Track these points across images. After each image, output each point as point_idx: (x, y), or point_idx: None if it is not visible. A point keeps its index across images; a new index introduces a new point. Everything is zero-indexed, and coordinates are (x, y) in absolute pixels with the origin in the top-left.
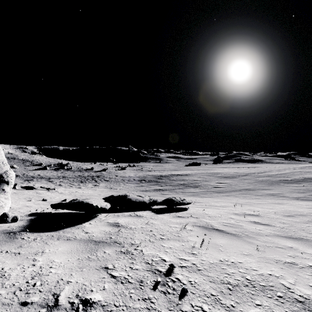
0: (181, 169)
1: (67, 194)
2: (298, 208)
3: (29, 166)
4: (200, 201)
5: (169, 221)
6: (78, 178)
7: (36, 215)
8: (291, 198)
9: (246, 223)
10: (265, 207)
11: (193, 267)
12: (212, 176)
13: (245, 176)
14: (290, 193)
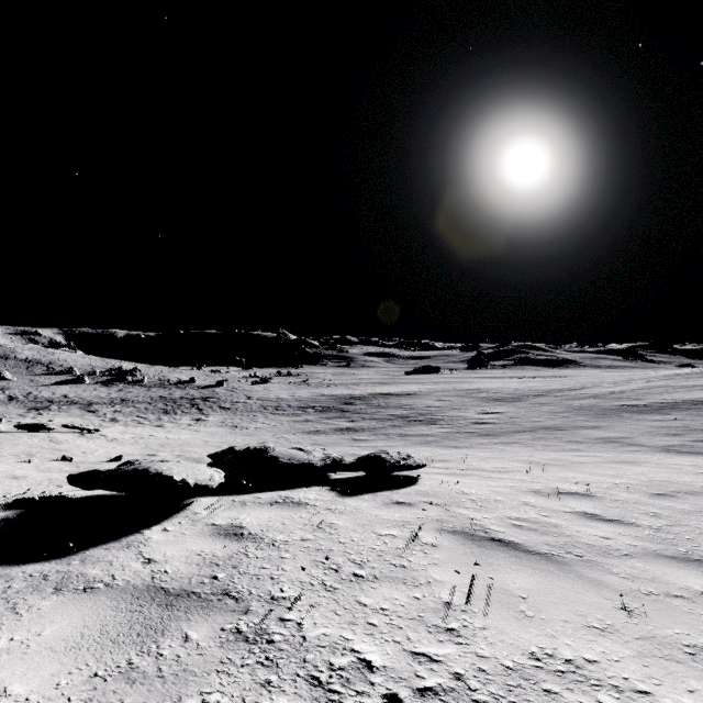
0: (396, 382)
1: (126, 443)
2: (678, 475)
3: (42, 375)
4: (443, 456)
5: (376, 516)
6: (159, 404)
7: (25, 505)
8: (654, 449)
9: (567, 517)
10: (601, 472)
11: (458, 694)
12: (468, 397)
13: (543, 398)
14: (648, 436)
